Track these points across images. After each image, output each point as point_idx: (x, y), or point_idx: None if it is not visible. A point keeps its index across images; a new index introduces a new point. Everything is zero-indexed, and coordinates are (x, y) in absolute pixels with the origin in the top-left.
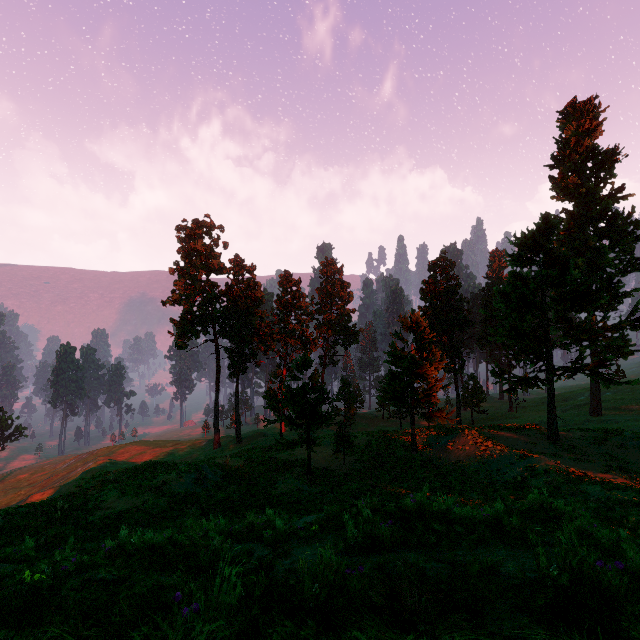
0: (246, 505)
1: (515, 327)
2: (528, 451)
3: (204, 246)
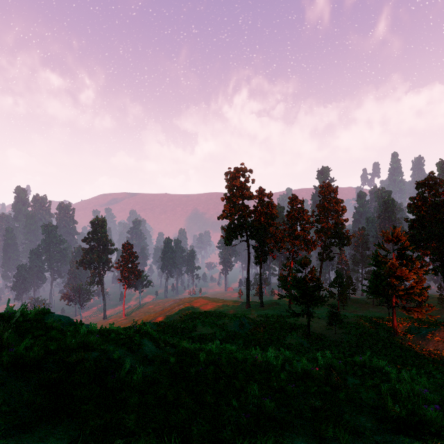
0: (268, 345)
1: None
2: None
3: (240, 183)
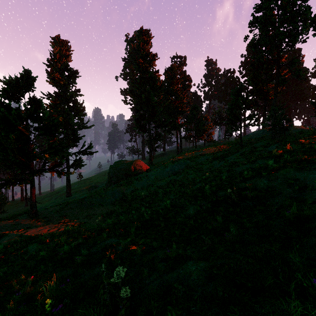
0: None
1: (1, 142)
2: (3, 234)
3: None
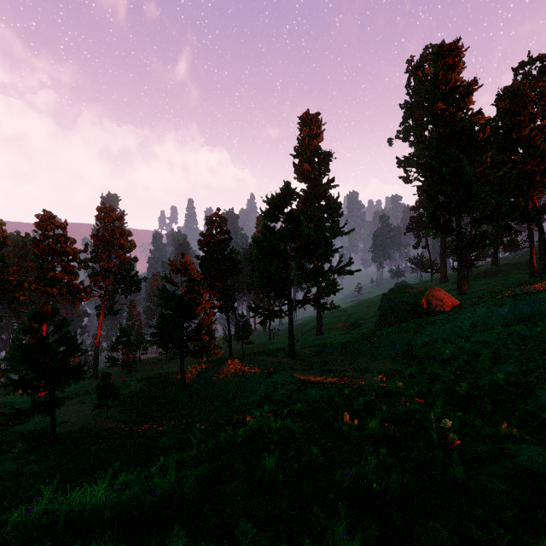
0: None
1: (266, 270)
2: (273, 370)
3: None
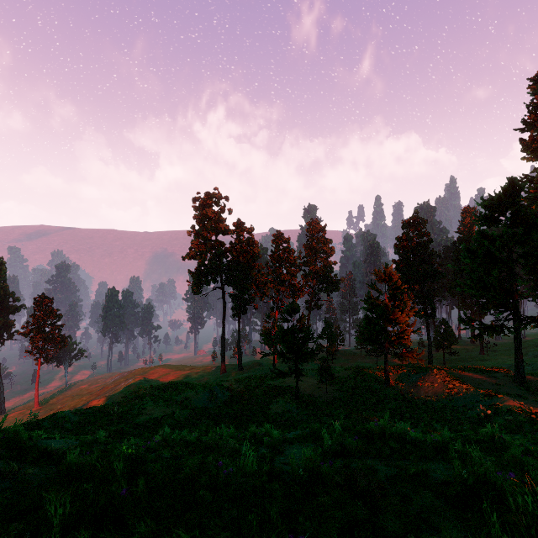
0: (248, 420)
1: (482, 280)
2: (493, 391)
3: (213, 213)
